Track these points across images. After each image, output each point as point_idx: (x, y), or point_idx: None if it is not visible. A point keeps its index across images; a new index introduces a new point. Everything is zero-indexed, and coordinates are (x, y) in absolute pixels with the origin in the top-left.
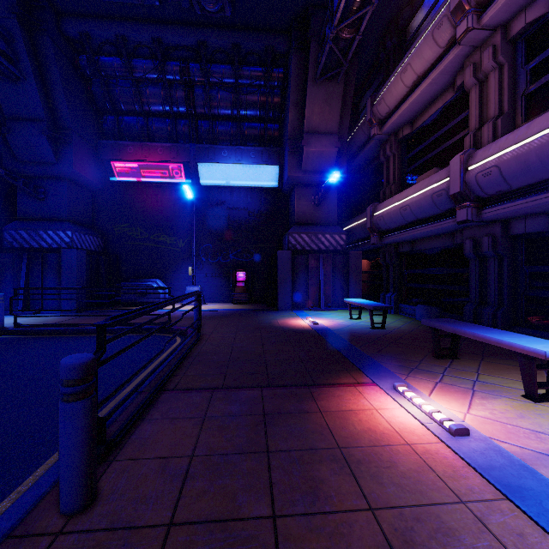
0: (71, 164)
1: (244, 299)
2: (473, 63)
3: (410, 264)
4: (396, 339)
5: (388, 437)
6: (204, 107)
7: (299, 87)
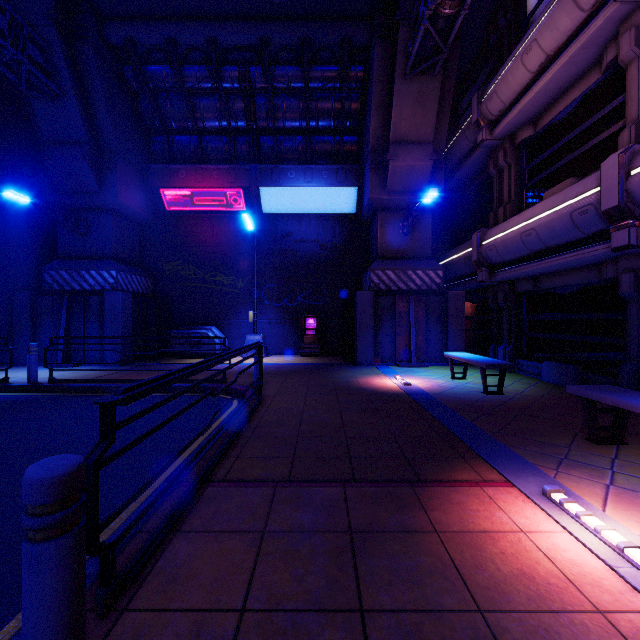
0: (116, 192)
1: (315, 351)
2: (634, 25)
3: (532, 307)
4: (523, 409)
5: (558, 592)
6: (267, 120)
7: (384, 87)
